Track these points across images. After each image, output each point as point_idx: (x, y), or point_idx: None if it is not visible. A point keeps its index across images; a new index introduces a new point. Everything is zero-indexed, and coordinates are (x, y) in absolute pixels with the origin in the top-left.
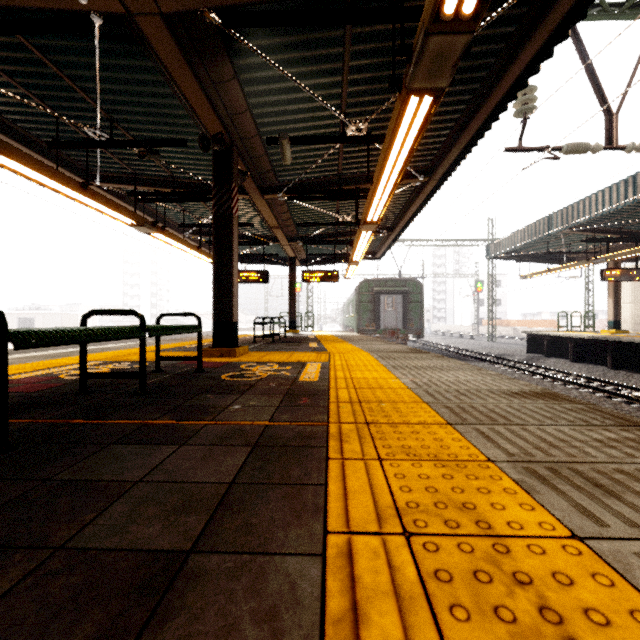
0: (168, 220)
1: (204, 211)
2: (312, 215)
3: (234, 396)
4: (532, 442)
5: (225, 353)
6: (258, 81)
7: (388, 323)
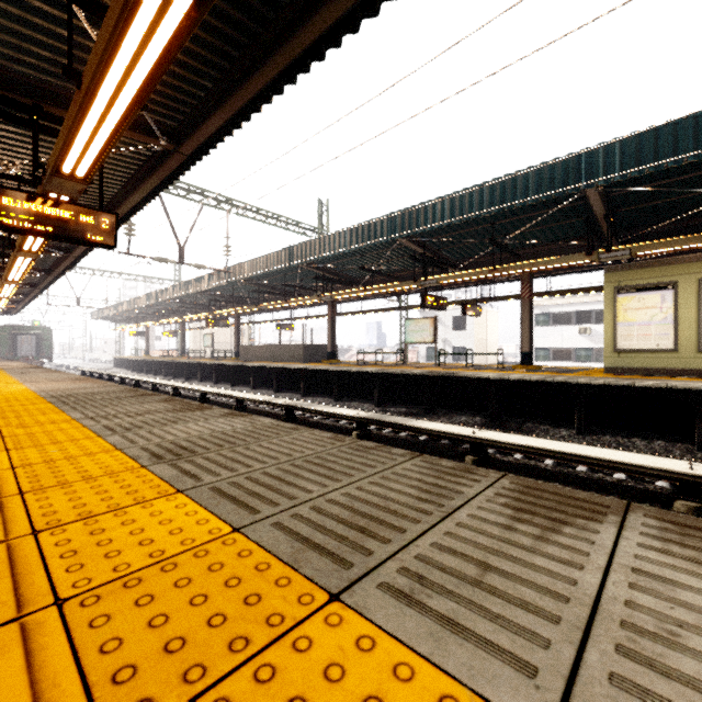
0: None
1: None
2: None
3: None
4: None
5: None
6: None
7: (25, 353)
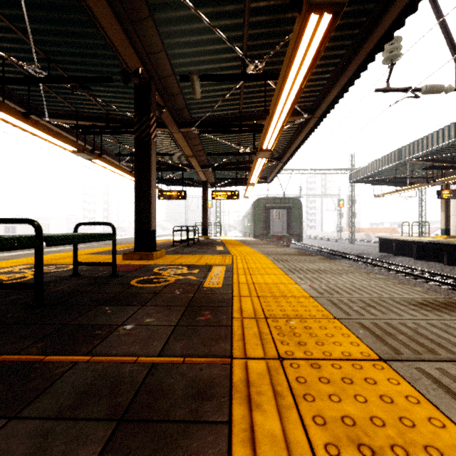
0: (108, 151)
1: None
2: (219, 147)
3: (133, 309)
4: None
5: (144, 256)
6: (171, 21)
7: (276, 230)
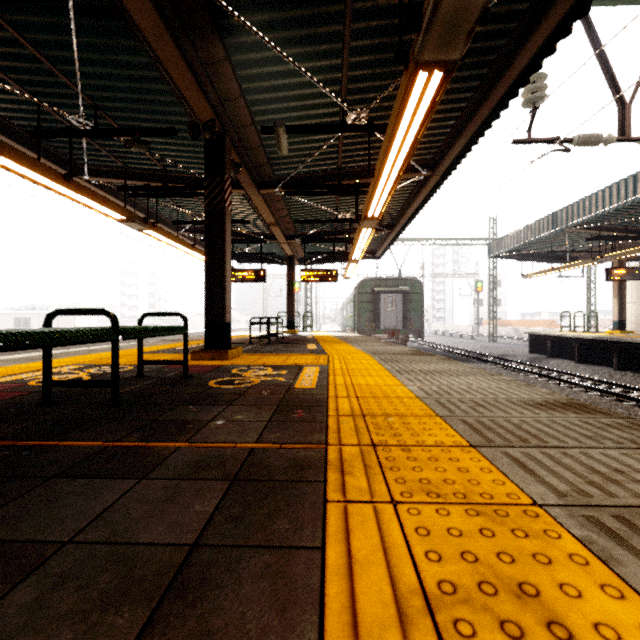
0: (162, 217)
1: (199, 208)
2: (310, 212)
3: (219, 408)
4: (581, 473)
5: (217, 356)
6: (251, 63)
7: (388, 323)
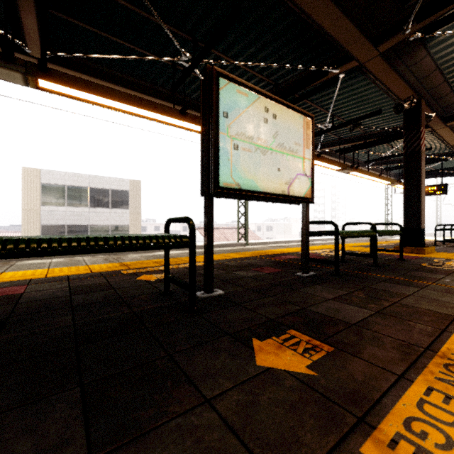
0: (354, 160)
1: (384, 147)
2: None
3: (441, 275)
4: None
5: (415, 250)
6: (449, 46)
7: None
